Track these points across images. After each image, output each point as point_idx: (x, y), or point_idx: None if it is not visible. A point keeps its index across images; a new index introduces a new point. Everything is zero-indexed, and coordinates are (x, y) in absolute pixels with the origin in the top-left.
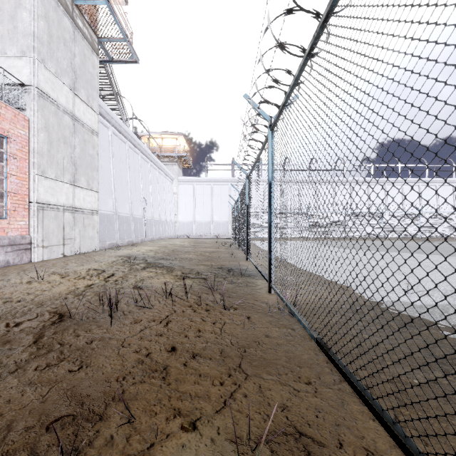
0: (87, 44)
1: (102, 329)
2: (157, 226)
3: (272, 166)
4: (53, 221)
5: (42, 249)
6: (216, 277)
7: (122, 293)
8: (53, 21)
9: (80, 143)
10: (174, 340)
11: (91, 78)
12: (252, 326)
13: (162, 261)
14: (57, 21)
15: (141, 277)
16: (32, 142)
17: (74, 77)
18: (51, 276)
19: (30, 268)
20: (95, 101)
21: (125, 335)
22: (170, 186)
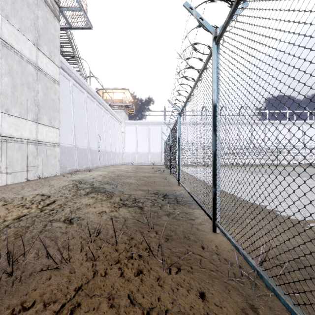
0: (49, 10)
1: None
2: (108, 156)
3: (217, 85)
4: (17, 151)
5: (6, 175)
6: (152, 206)
7: (47, 230)
8: None
9: (43, 89)
10: None
11: (53, 38)
12: None
13: (106, 186)
14: None
15: (79, 205)
16: None
17: (37, 35)
18: None
19: None
20: (57, 57)
21: None
22: (119, 127)
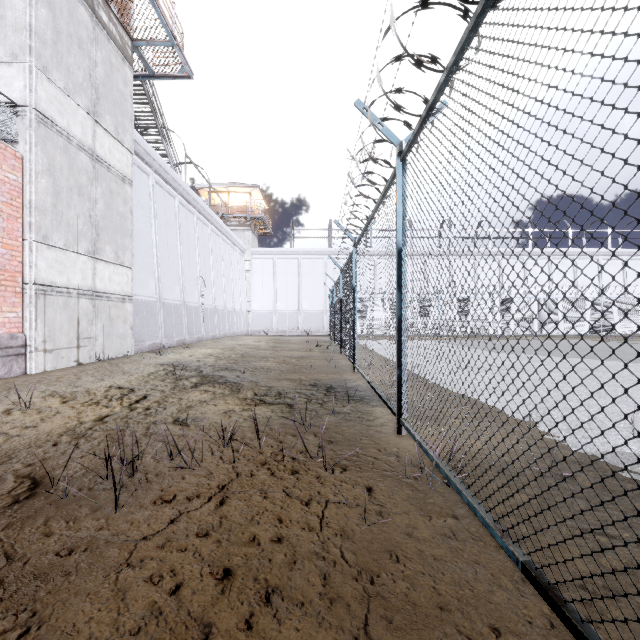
0: (115, 48)
1: (99, 518)
2: (221, 318)
3: (403, 221)
4: (62, 311)
5: (43, 354)
6: (308, 402)
7: (153, 433)
8: (61, 9)
9: (105, 195)
10: (231, 550)
11: (121, 99)
12: (378, 511)
13: (225, 373)
14: (67, 11)
15: (188, 402)
16: (27, 191)
17: (95, 96)
18: (47, 399)
19: (21, 384)
20: (128, 134)
21: (137, 535)
22: (240, 260)
